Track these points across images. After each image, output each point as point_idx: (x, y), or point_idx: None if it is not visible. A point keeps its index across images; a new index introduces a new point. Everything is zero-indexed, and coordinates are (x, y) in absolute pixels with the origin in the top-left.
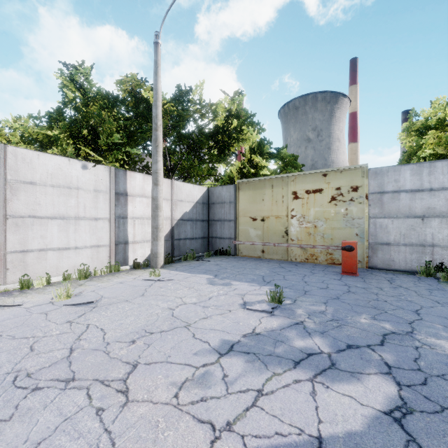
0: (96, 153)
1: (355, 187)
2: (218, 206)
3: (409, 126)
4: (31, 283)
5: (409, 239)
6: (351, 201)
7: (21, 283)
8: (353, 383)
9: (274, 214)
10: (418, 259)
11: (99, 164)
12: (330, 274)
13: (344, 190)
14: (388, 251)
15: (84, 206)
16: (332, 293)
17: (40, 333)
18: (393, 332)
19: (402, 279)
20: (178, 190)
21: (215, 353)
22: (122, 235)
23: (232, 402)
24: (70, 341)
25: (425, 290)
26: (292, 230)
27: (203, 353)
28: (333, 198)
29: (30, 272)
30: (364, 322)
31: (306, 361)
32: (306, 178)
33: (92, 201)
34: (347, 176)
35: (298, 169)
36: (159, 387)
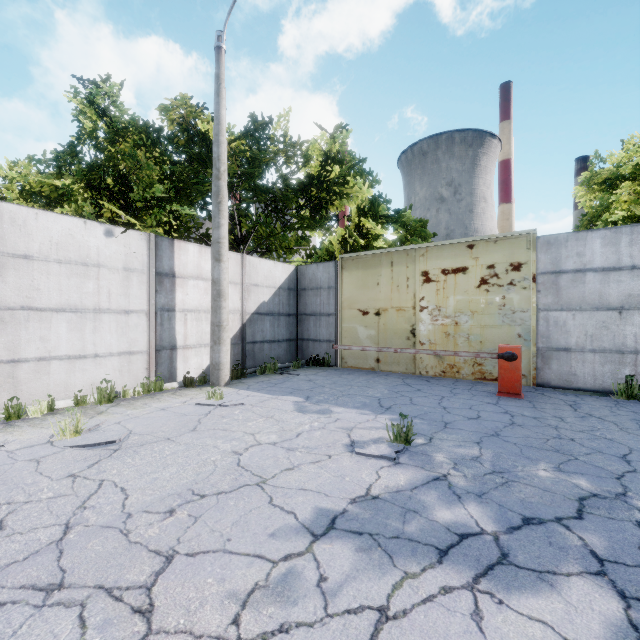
0: (128, 213)
1: (516, 264)
2: (312, 293)
3: (591, 177)
4: (23, 411)
5: (599, 342)
6: (510, 285)
7: (7, 411)
8: (544, 595)
9: (395, 305)
10: (613, 372)
11: (132, 230)
12: (481, 395)
13: (499, 269)
14: (568, 361)
15: (108, 293)
16: (488, 426)
17: (22, 496)
18: (593, 494)
19: (592, 404)
20: (251, 269)
21: (305, 534)
22: (168, 336)
23: (335, 634)
24: (67, 512)
25: (629, 421)
26: (421, 329)
27: (285, 533)
28: (483, 281)
29: (23, 393)
30: (544, 476)
31: (458, 549)
32: (443, 251)
33: (120, 286)
34: (505, 247)
35: (428, 240)
36: (208, 602)
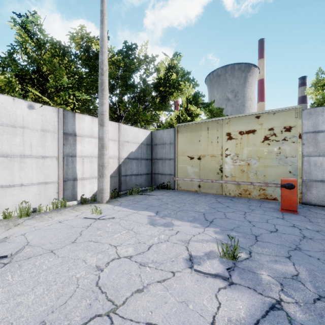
0: (46, 96)
1: (288, 127)
2: (160, 146)
3: (316, 82)
4: None
5: None
6: (284, 140)
7: None
8: None
9: (210, 153)
10: None
11: (47, 105)
12: (269, 210)
13: (276, 131)
14: (323, 188)
15: (30, 145)
16: (288, 240)
17: None
18: None
19: None
20: (124, 132)
21: None
22: (71, 172)
23: None
24: None
25: None
26: (226, 168)
27: None
28: (266, 138)
29: None
30: None
31: None
32: (240, 120)
33: (39, 140)
34: (280, 117)
35: None
36: None
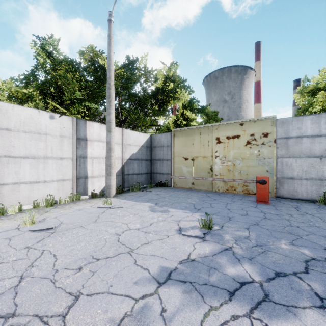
0: (62, 107)
1: (266, 133)
2: (158, 149)
3: (302, 89)
4: (5, 211)
5: (309, 174)
6: (262, 144)
7: None
8: (291, 321)
9: (202, 155)
10: (317, 190)
11: (64, 115)
12: (247, 202)
13: (257, 136)
14: (293, 184)
15: (51, 148)
16: (252, 219)
17: None
18: (313, 258)
19: (306, 207)
20: (127, 136)
21: (154, 282)
22: (83, 171)
23: None
24: (22, 269)
25: None
26: (215, 167)
27: (143, 282)
28: (248, 142)
29: (6, 201)
30: (285, 248)
31: (240, 292)
32: (227, 126)
33: (58, 145)
34: (259, 125)
35: (218, 121)
36: (97, 325)
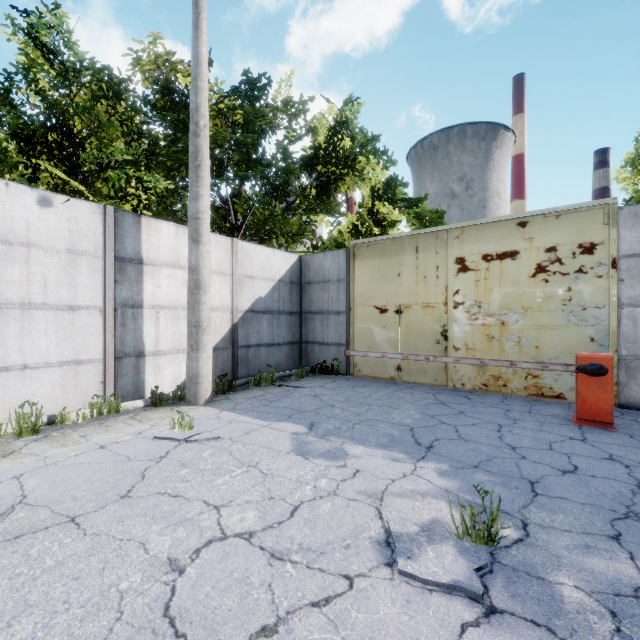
0: (79, 180)
1: (588, 245)
2: (318, 287)
3: (635, 157)
4: None
5: None
6: (579, 273)
7: None
8: None
9: (421, 301)
10: None
11: (80, 199)
12: (551, 422)
13: (563, 252)
14: None
15: (43, 282)
16: (605, 492)
17: None
18: None
19: None
20: (244, 257)
21: None
22: (132, 340)
23: None
24: None
25: None
26: (455, 330)
27: None
28: (540, 268)
29: None
30: None
31: None
32: (485, 231)
33: (62, 273)
34: (571, 223)
35: None
36: None
